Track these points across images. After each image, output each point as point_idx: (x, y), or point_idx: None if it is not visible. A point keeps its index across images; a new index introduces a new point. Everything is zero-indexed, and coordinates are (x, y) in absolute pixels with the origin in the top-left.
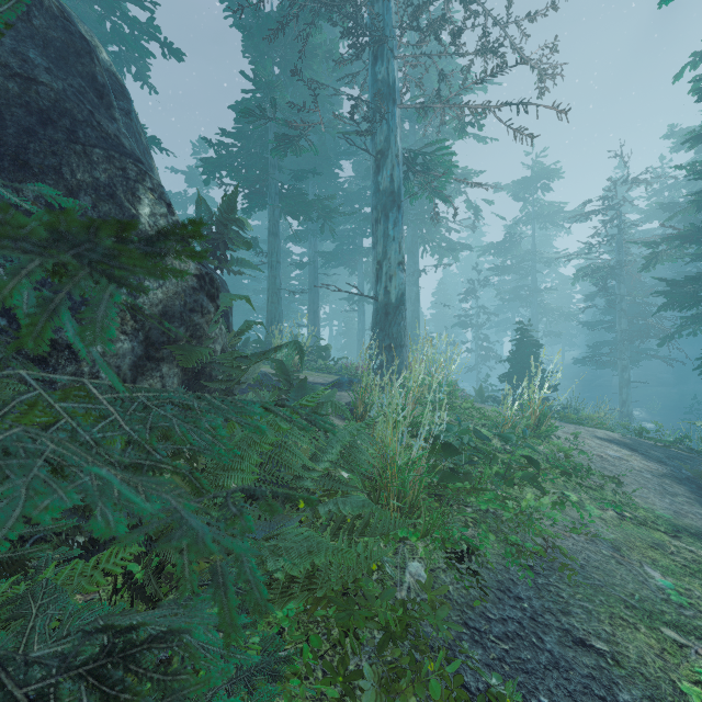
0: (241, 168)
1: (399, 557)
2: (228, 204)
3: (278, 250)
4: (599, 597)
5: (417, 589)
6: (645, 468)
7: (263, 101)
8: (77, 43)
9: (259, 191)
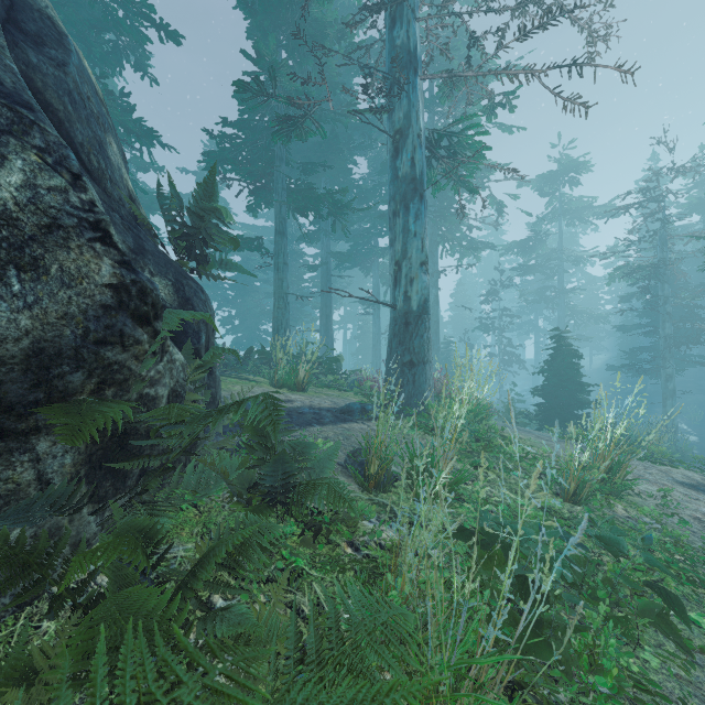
0: (246, 162)
1: None
2: (205, 190)
3: (285, 251)
4: None
5: None
6: None
7: (267, 85)
8: None
9: (264, 186)
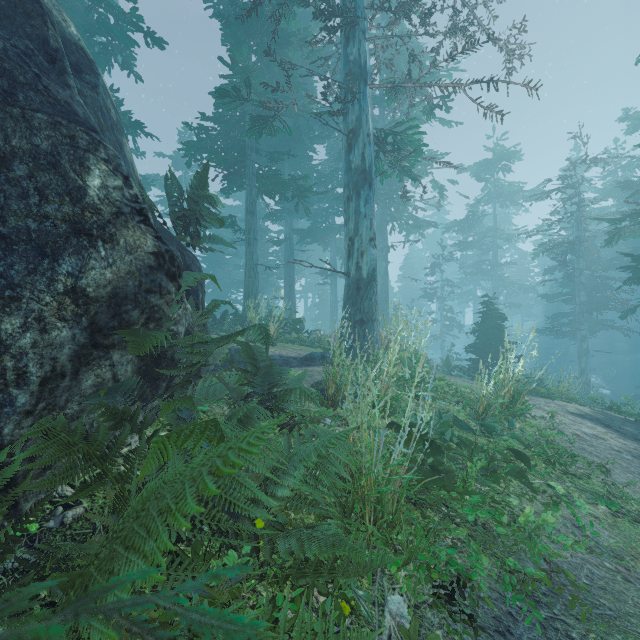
0: (221, 150)
1: (377, 589)
2: (199, 181)
3: (254, 228)
4: (615, 635)
5: (399, 638)
6: (623, 448)
7: (240, 86)
8: (27, 4)
9: (237, 172)
